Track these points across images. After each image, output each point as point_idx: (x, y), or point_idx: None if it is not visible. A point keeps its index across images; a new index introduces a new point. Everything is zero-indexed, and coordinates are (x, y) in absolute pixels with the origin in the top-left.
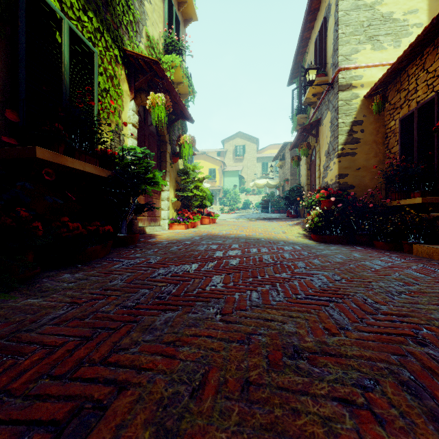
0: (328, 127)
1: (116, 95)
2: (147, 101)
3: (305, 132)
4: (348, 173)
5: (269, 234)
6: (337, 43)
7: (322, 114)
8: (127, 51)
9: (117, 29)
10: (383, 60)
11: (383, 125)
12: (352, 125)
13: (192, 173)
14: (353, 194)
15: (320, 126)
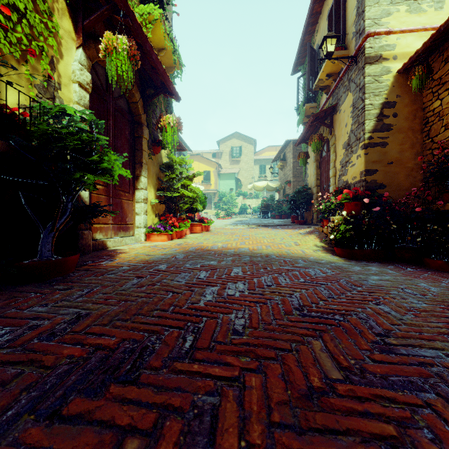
0: (348, 112)
1: (43, 28)
2: (99, 45)
3: (317, 121)
4: (377, 168)
5: (279, 247)
6: (364, 3)
7: (339, 99)
8: None
9: None
10: (421, 25)
11: (421, 107)
12: (382, 108)
13: (179, 168)
14: (388, 195)
15: (336, 114)
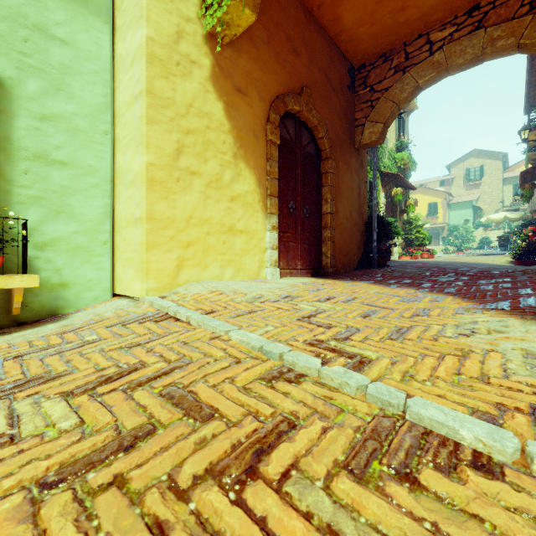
0: None
1: (378, 194)
2: (392, 193)
3: (528, 174)
4: None
5: (476, 261)
6: None
7: None
8: (382, 171)
9: (378, 162)
10: None
11: None
12: None
13: (414, 222)
14: None
15: None
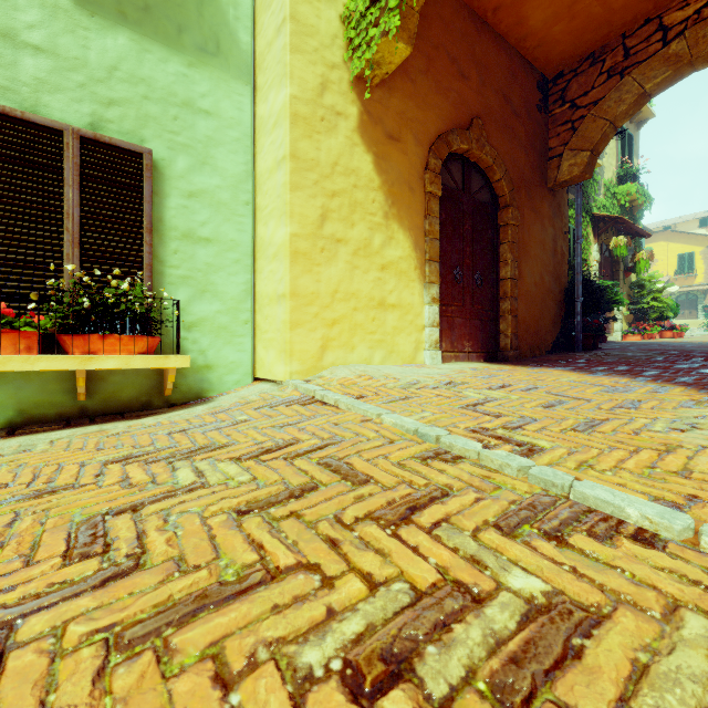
0: None
1: (587, 248)
2: (610, 244)
3: None
4: None
5: None
6: None
7: None
8: (595, 214)
9: (587, 202)
10: None
11: None
12: None
13: (648, 285)
14: None
15: None
